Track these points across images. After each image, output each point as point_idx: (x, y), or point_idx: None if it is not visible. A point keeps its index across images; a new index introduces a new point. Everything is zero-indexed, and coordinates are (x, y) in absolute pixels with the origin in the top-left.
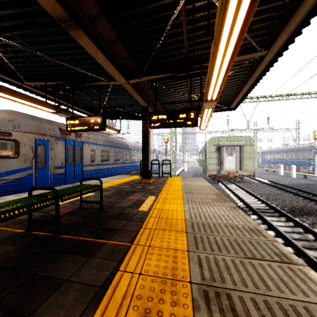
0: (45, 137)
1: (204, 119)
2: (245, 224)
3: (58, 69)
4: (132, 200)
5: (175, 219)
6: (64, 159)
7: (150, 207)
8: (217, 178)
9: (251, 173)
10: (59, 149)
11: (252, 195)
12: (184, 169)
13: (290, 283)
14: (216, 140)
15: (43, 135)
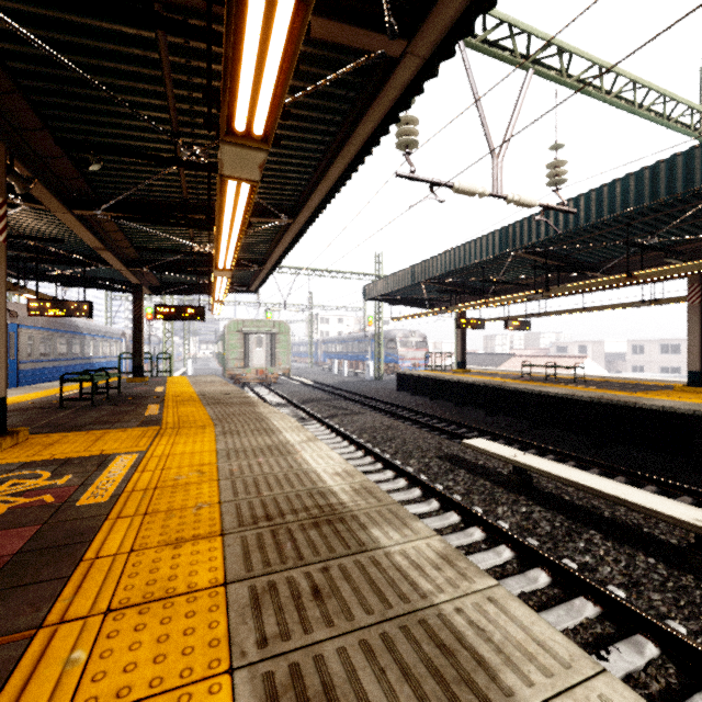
0: None
1: (216, 307)
2: (234, 390)
3: None
4: (142, 390)
5: (187, 392)
6: None
7: (164, 391)
8: (242, 379)
9: (286, 371)
10: None
11: (278, 395)
12: (186, 372)
13: (237, 395)
14: (239, 324)
15: None
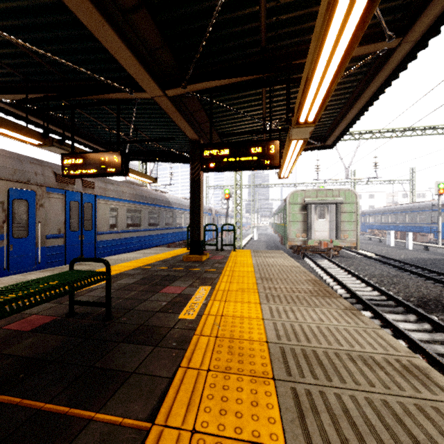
0: (28, 187)
1: (288, 160)
2: (388, 351)
3: (47, 71)
4: (170, 296)
5: (247, 339)
6: (63, 223)
7: (200, 311)
8: (302, 250)
9: (353, 244)
10: (54, 206)
11: (356, 278)
12: (252, 237)
13: None
14: (301, 195)
15: (25, 184)
